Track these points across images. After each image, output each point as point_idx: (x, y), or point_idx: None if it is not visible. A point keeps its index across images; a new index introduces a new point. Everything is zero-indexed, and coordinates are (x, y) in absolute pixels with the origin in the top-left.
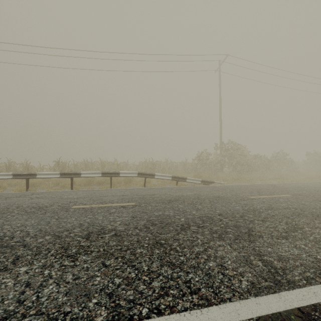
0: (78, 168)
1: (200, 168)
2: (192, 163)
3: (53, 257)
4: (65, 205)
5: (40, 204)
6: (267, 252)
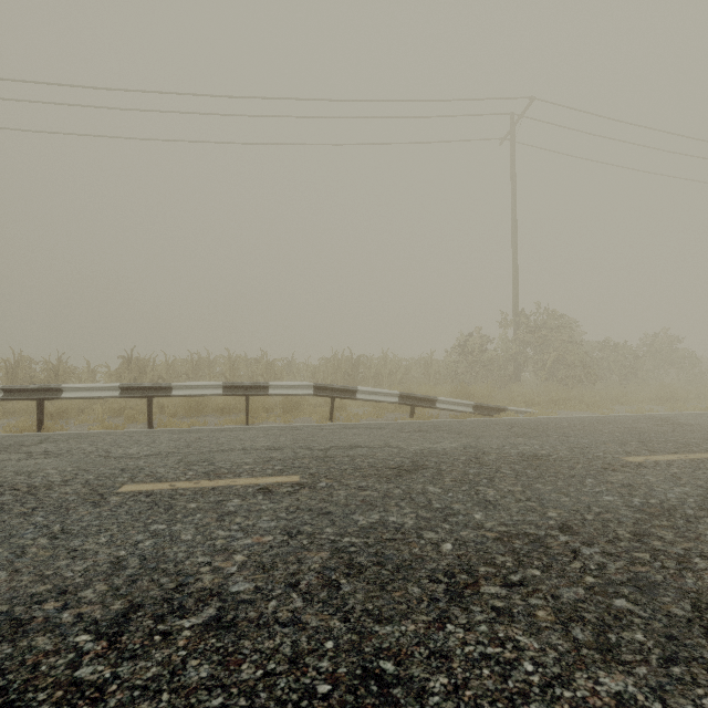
0: (178, 373)
1: (465, 373)
2: (447, 360)
3: None
4: (103, 483)
5: (38, 476)
6: None
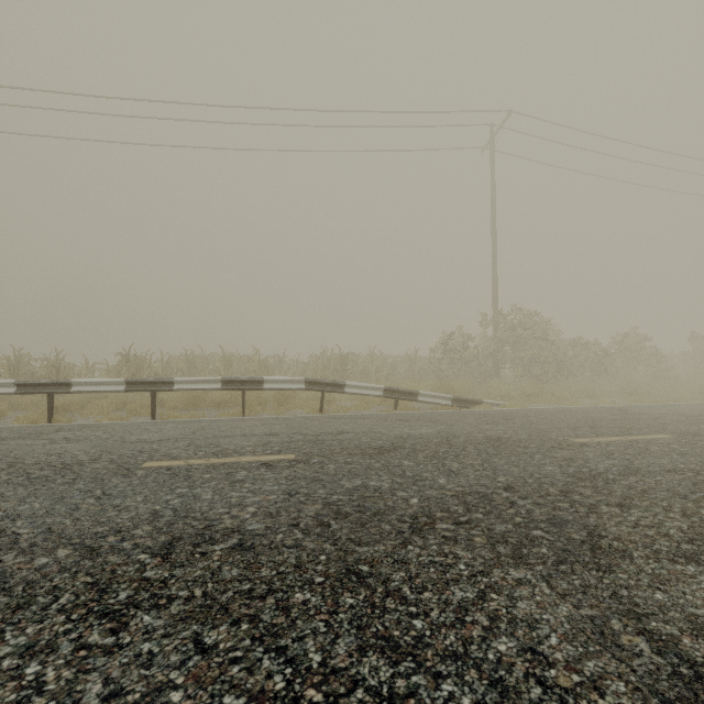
0: (174, 370)
1: (447, 370)
2: (430, 358)
3: (62, 617)
4: (127, 461)
5: (68, 456)
6: (653, 604)
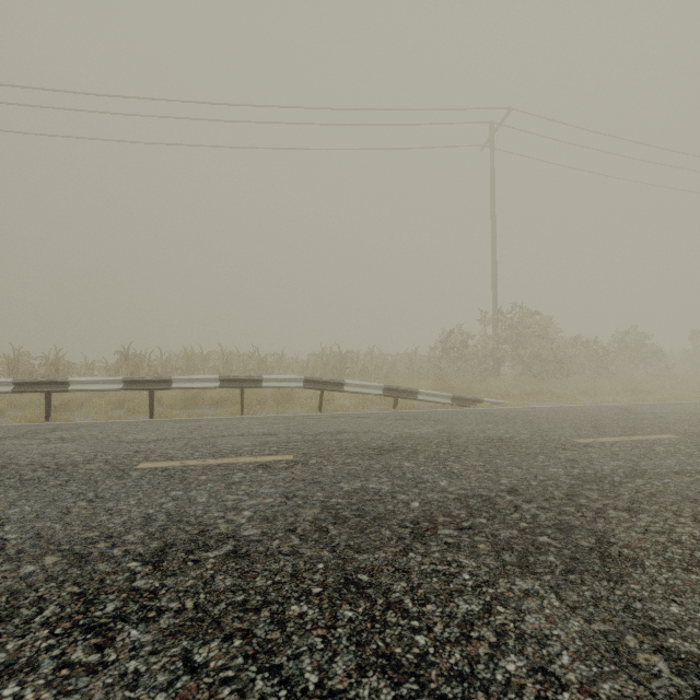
0: (173, 368)
1: (447, 368)
2: (430, 356)
3: (45, 632)
4: (122, 462)
5: (62, 457)
6: (669, 618)
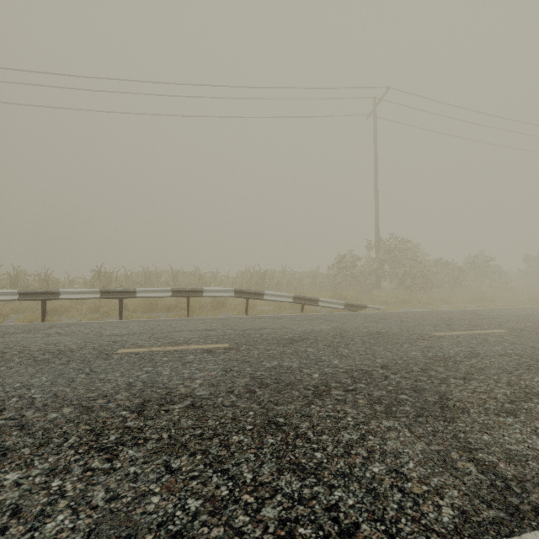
0: (134, 283)
1: (341, 283)
2: (328, 273)
3: (72, 451)
4: (105, 348)
5: (61, 345)
6: (481, 442)
